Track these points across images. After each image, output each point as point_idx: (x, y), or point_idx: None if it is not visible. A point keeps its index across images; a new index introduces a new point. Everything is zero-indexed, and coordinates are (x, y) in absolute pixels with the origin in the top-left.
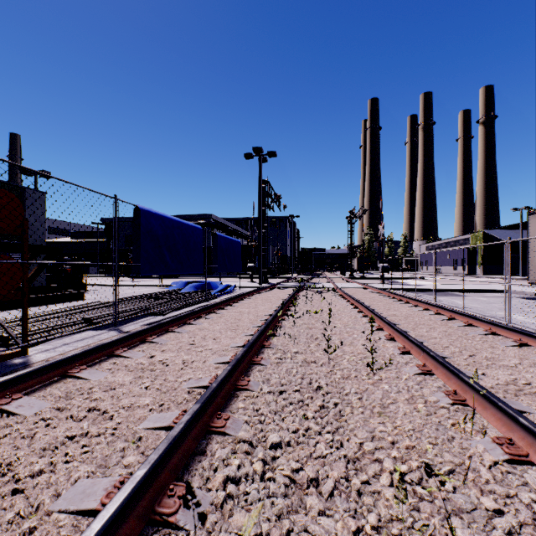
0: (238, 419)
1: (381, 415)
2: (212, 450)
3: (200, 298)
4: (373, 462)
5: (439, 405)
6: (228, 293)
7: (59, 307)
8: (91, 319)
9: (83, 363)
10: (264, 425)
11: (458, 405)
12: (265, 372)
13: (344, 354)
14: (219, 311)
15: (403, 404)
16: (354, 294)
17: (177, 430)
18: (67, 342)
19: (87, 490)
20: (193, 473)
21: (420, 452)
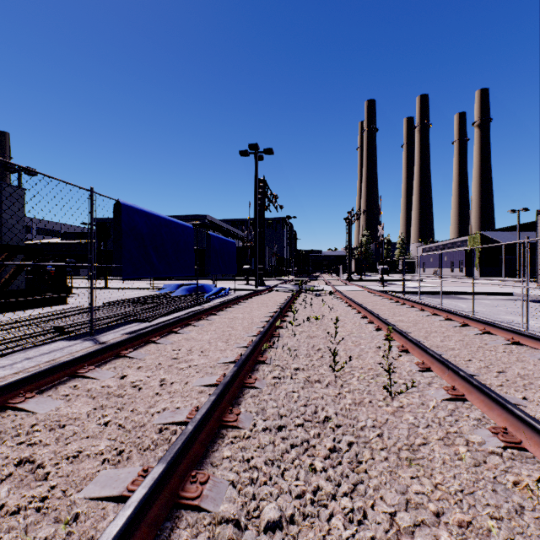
0: (220, 479)
1: (412, 464)
2: None
3: (191, 302)
4: None
5: (487, 449)
6: (222, 296)
7: (35, 313)
8: (64, 328)
9: (32, 388)
10: (257, 489)
11: (512, 449)
12: (259, 398)
13: (352, 370)
14: (211, 317)
15: (438, 447)
16: (355, 297)
17: (120, 523)
18: (30, 356)
19: None
20: None
21: (480, 534)
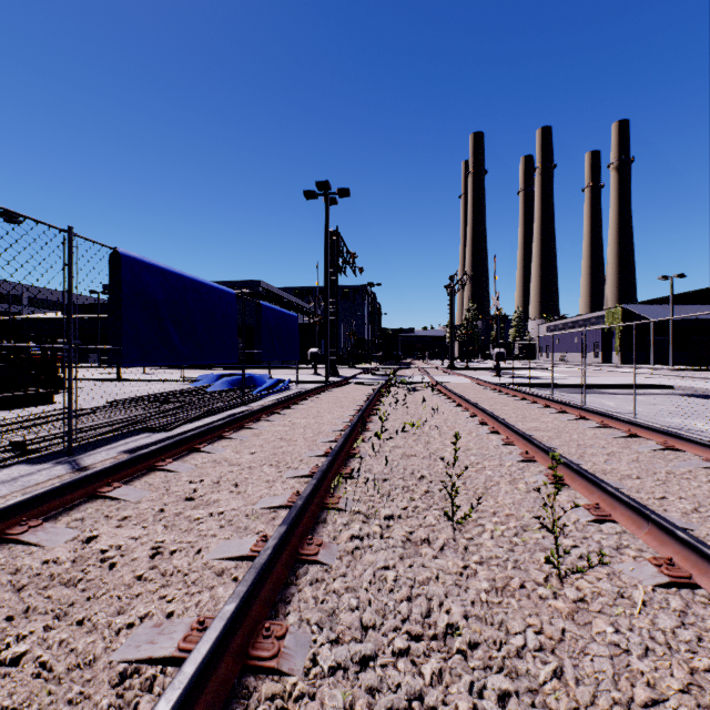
0: None
1: None
2: None
3: (233, 401)
4: None
5: None
6: (279, 392)
7: None
8: (26, 444)
9: None
10: None
11: None
12: (325, 589)
13: (480, 518)
14: (258, 423)
15: None
16: (464, 392)
17: None
18: None
19: None
20: None
21: None
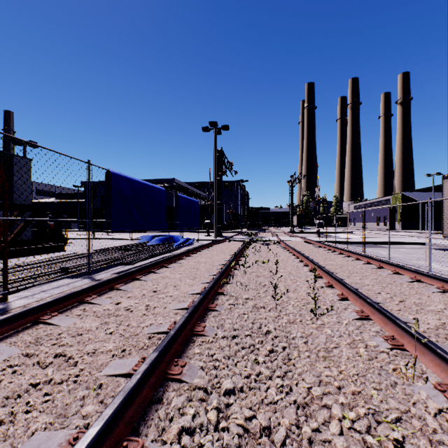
0: (194, 365)
1: (326, 359)
2: (168, 398)
3: (164, 250)
4: (322, 408)
5: (379, 350)
6: (188, 245)
7: (41, 258)
8: (68, 268)
9: (55, 309)
10: (218, 371)
11: (396, 350)
12: (219, 317)
13: (289, 300)
14: (180, 261)
15: (345, 349)
16: (295, 246)
17: (134, 381)
18: (45, 290)
19: (42, 445)
20: (148, 424)
21: (365, 398)
